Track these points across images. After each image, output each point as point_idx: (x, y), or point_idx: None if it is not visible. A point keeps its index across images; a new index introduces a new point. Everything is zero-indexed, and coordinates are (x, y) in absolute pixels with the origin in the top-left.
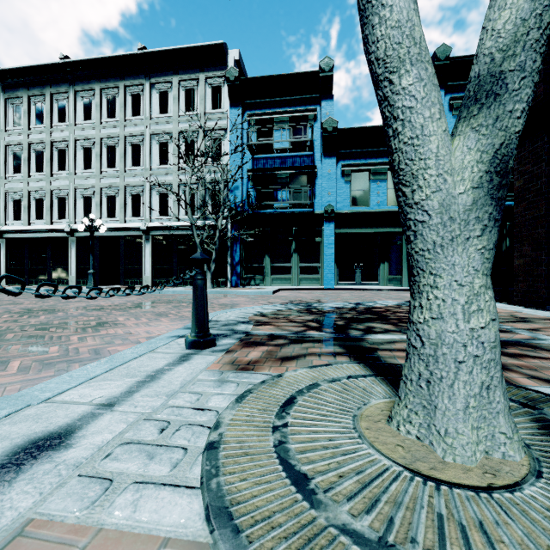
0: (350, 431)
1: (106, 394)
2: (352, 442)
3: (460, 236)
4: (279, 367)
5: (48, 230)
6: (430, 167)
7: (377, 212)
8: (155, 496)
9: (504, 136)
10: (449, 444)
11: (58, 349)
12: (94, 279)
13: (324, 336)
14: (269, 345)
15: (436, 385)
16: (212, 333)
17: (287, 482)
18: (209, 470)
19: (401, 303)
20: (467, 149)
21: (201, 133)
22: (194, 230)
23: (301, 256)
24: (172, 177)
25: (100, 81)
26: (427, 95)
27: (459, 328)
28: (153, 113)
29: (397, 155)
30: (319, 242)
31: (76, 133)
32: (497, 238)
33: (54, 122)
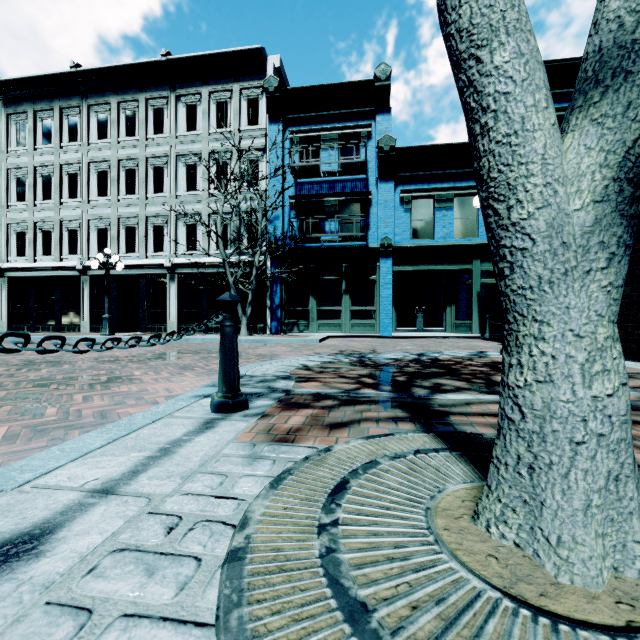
0: (422, 533)
1: (104, 476)
2: (427, 550)
3: (576, 269)
4: (327, 437)
5: (57, 268)
6: (534, 173)
7: (443, 246)
8: (149, 639)
9: (639, 129)
10: (564, 558)
11: (56, 411)
12: (110, 325)
13: (382, 396)
14: (314, 407)
15: (542, 473)
16: (245, 391)
17: (338, 617)
18: (228, 596)
19: (473, 354)
20: (586, 148)
21: (235, 154)
22: (227, 268)
23: (352, 298)
24: (201, 205)
25: (117, 93)
26: (529, 76)
27: (576, 396)
28: (179, 131)
29: (486, 160)
30: (374, 282)
31: (90, 154)
32: (626, 271)
33: (64, 141)
